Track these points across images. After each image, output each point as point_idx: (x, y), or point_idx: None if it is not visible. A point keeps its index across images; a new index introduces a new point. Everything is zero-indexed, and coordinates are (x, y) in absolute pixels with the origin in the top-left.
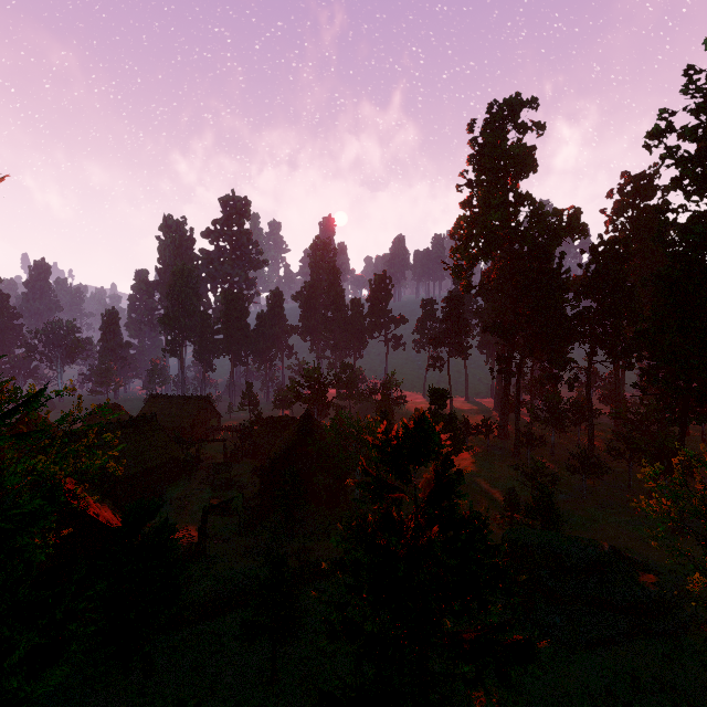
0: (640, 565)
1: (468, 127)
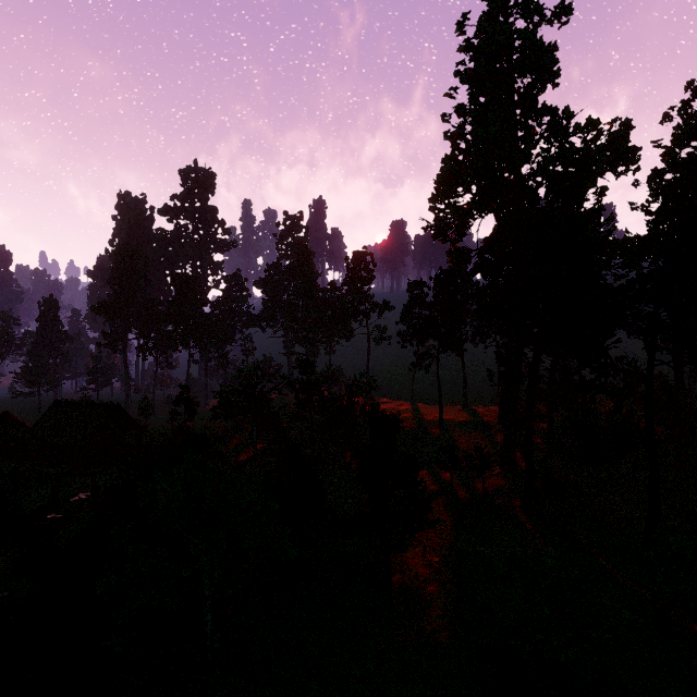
0: None
1: (458, 27)
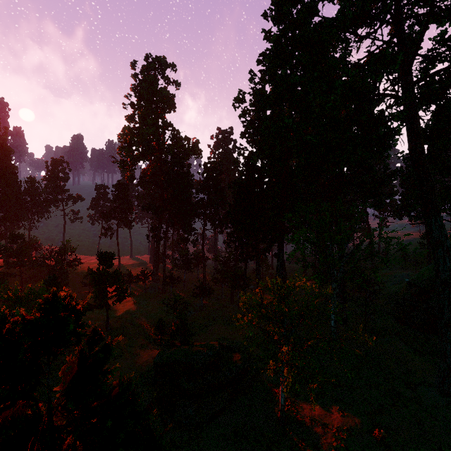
0: (232, 348)
1: (132, 64)
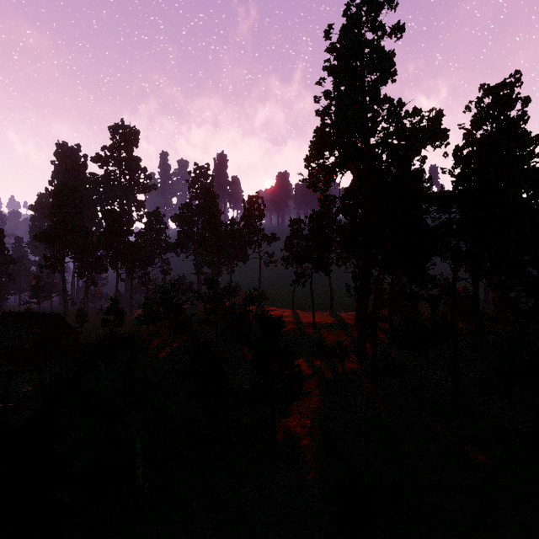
0: None
1: (326, 34)
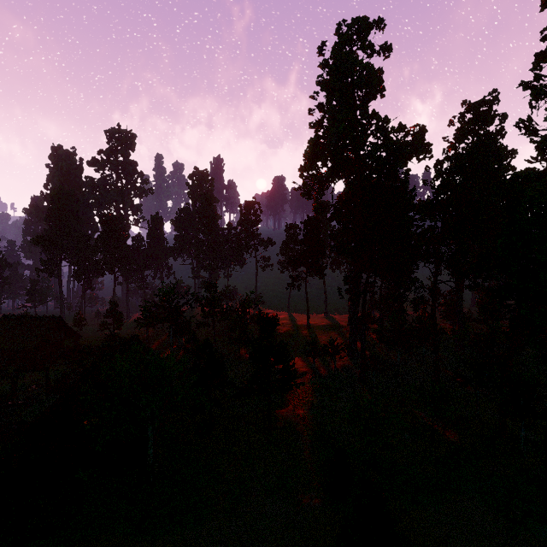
0: None
1: (319, 50)
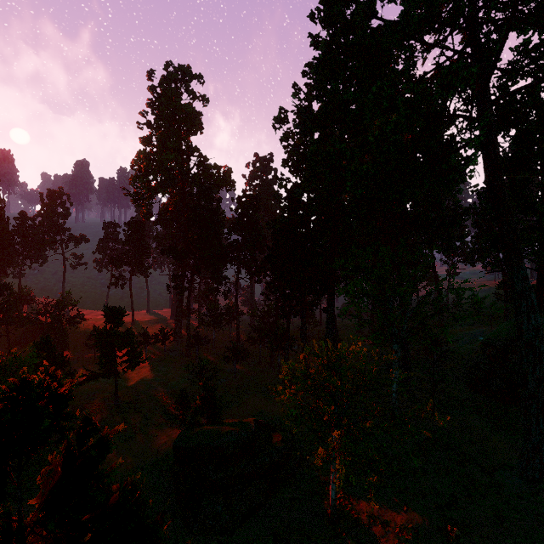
0: (271, 426)
1: (148, 75)
